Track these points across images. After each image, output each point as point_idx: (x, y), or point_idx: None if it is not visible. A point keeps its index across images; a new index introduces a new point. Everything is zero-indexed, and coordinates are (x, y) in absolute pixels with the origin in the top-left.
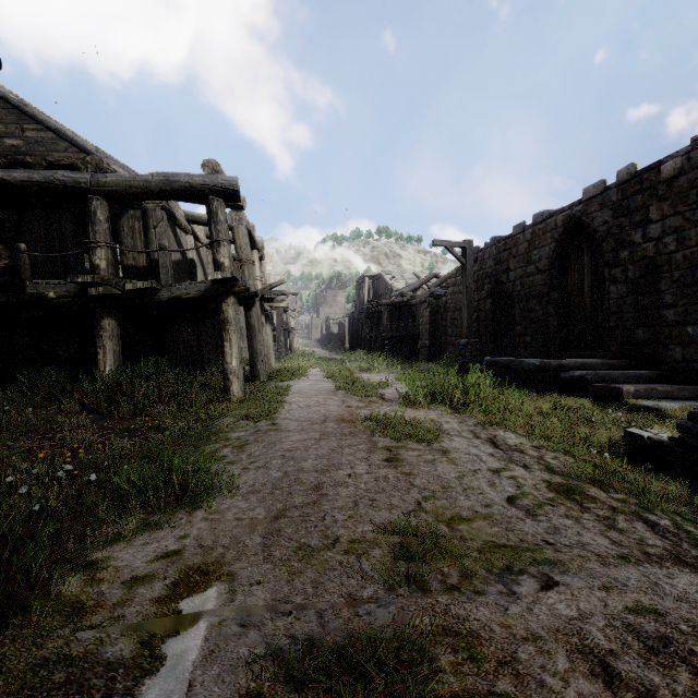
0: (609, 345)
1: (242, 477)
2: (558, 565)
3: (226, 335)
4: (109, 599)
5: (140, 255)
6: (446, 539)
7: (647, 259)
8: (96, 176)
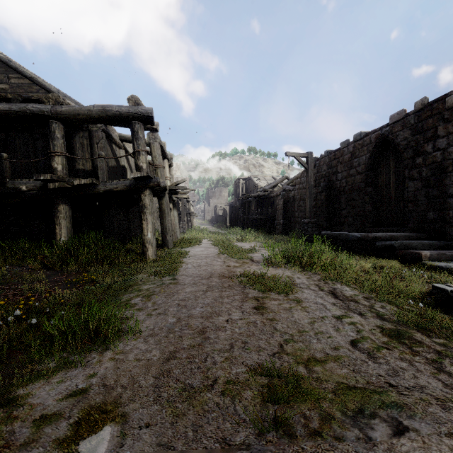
0: (408, 223)
1: (145, 321)
2: (405, 409)
3: (144, 216)
4: (15, 440)
5: (87, 162)
6: (305, 380)
7: (436, 163)
8: (55, 107)
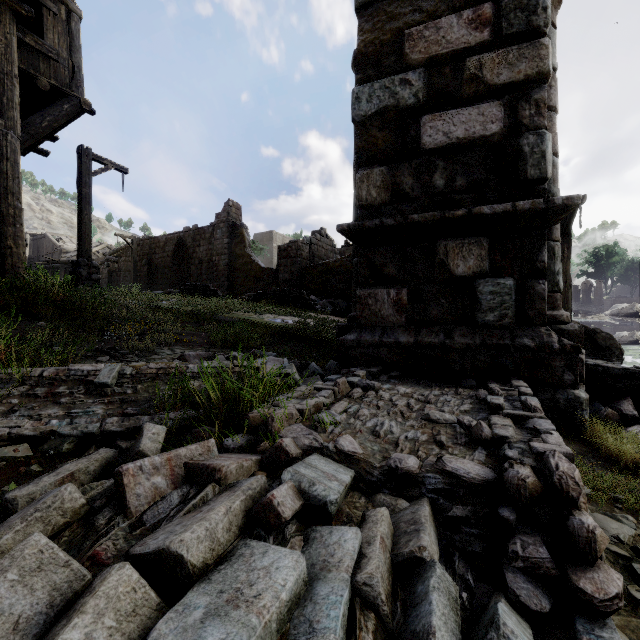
0: None
1: None
2: None
3: None
4: None
5: None
6: None
7: (200, 258)
8: None
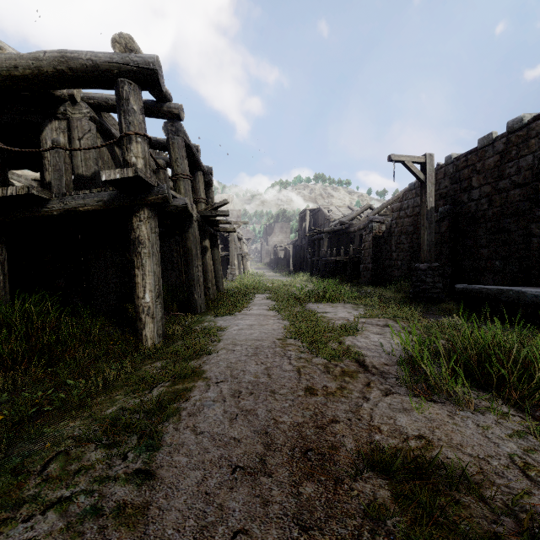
0: None
1: None
2: None
3: (137, 260)
4: None
5: None
6: None
7: None
8: None
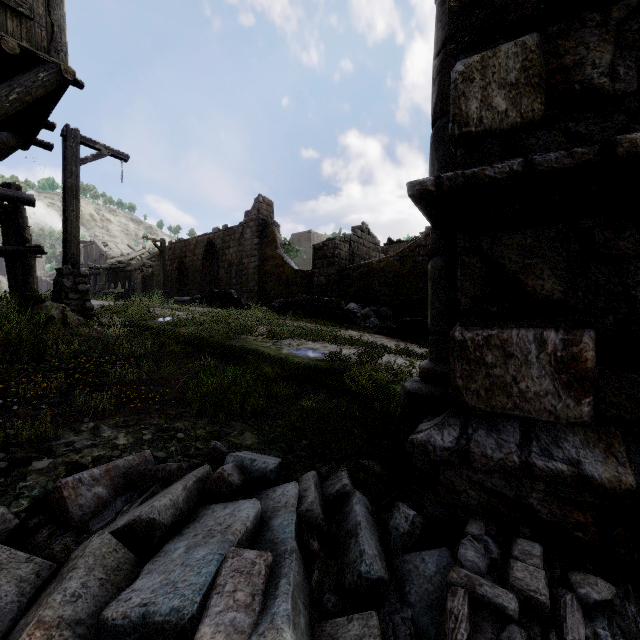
0: None
1: None
2: None
3: (30, 273)
4: None
5: None
6: None
7: (230, 261)
8: None
